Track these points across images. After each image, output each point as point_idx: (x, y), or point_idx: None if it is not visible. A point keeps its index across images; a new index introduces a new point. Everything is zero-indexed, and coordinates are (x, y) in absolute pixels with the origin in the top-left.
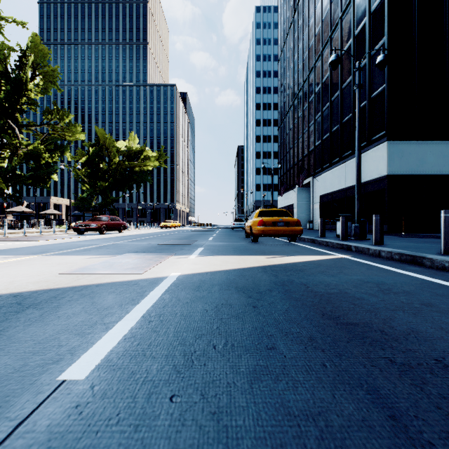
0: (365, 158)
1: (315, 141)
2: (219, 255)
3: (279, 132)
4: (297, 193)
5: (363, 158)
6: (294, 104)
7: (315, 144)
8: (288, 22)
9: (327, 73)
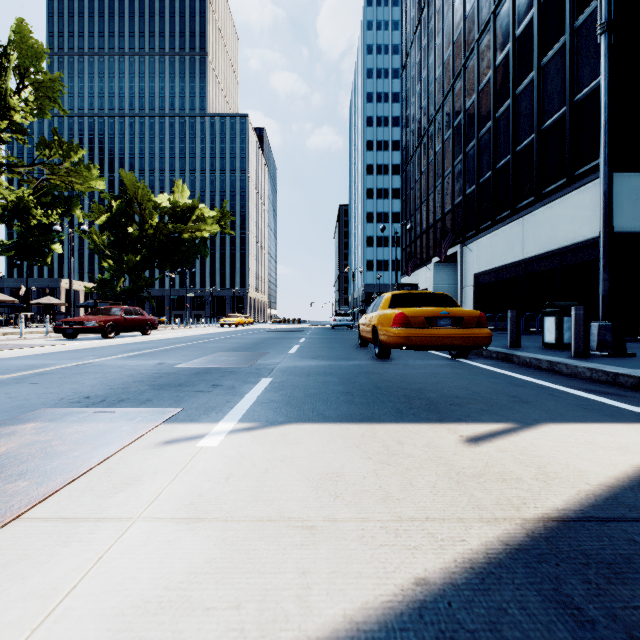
0: (564, 206)
1: (465, 187)
2: (305, 418)
3: (403, 180)
4: (434, 272)
5: (559, 208)
6: (428, 134)
7: (465, 192)
8: (418, 7)
9: (487, 74)
